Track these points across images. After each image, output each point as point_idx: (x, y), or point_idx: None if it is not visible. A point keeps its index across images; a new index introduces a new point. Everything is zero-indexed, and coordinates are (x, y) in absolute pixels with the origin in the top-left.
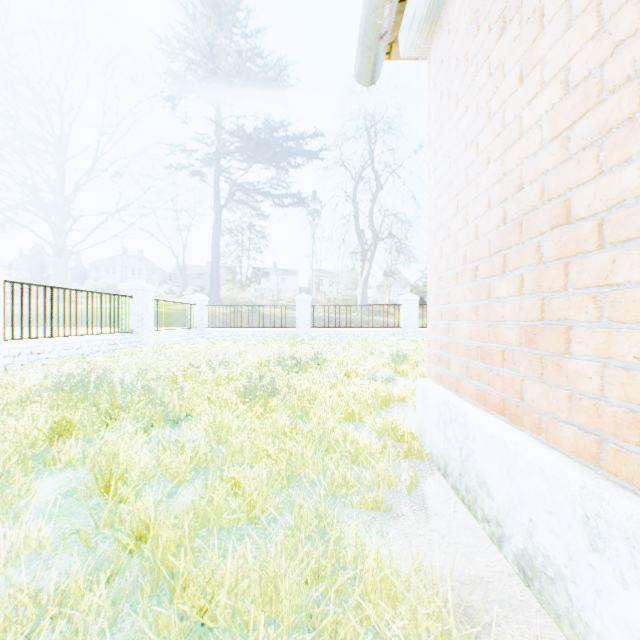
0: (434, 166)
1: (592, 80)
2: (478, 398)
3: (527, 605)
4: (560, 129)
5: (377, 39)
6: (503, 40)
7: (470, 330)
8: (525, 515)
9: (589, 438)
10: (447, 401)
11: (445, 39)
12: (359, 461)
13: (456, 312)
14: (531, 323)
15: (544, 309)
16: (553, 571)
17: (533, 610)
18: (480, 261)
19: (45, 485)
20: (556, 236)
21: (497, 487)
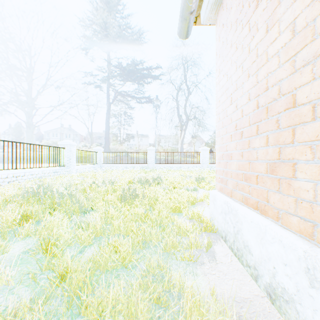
0: (219, 80)
1: (309, 28)
2: (243, 200)
3: (273, 314)
4: (290, 56)
5: (189, 14)
6: (257, 11)
7: (238, 165)
8: (271, 265)
9: (307, 224)
10: (226, 202)
11: (225, 13)
12: (180, 233)
13: (231, 155)
14: (273, 161)
15: (280, 153)
16: (287, 297)
17: (276, 317)
18: (244, 128)
19: (15, 247)
20: (287, 114)
21: (254, 249)
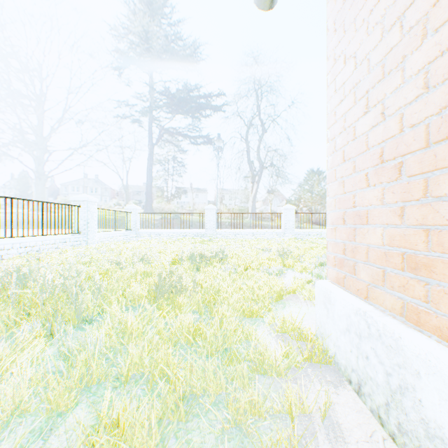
0: (334, 73)
1: None
2: (403, 312)
3: None
4: None
5: None
6: None
7: (391, 235)
8: None
9: None
10: (362, 313)
11: None
12: (264, 371)
13: (367, 215)
14: None
15: None
16: None
17: None
18: (405, 157)
19: None
20: None
21: None
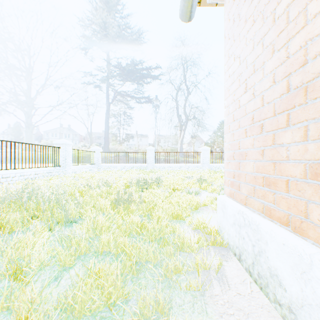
0: (228, 65)
1: None
2: (263, 211)
3: None
4: None
5: None
6: None
7: (257, 166)
8: None
9: None
10: (241, 212)
11: None
12: (183, 249)
13: (245, 154)
14: (314, 161)
15: None
16: None
17: None
18: (265, 120)
19: None
20: None
21: (290, 283)
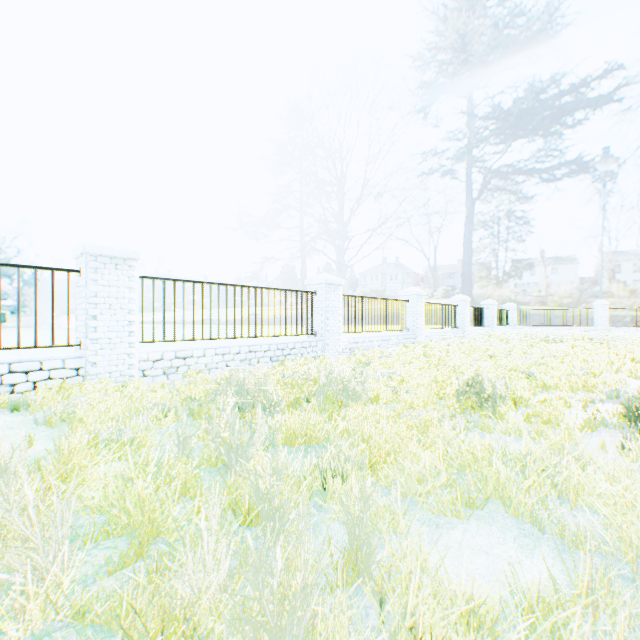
0: None
1: None
2: None
3: None
4: None
5: None
6: None
7: None
8: None
9: None
10: None
11: None
12: None
13: None
14: None
15: None
16: None
17: None
18: None
19: None
20: None
21: None
